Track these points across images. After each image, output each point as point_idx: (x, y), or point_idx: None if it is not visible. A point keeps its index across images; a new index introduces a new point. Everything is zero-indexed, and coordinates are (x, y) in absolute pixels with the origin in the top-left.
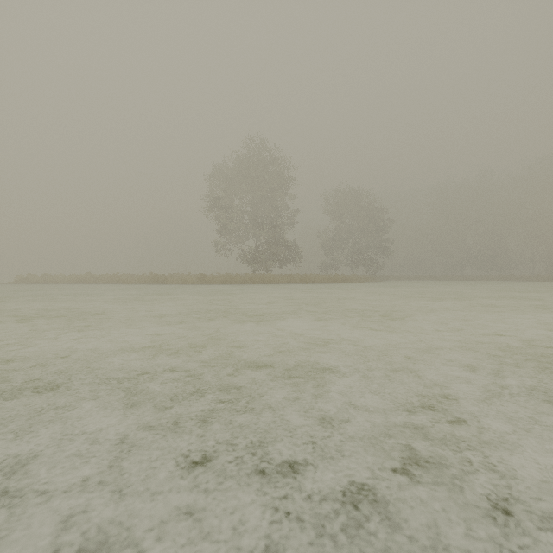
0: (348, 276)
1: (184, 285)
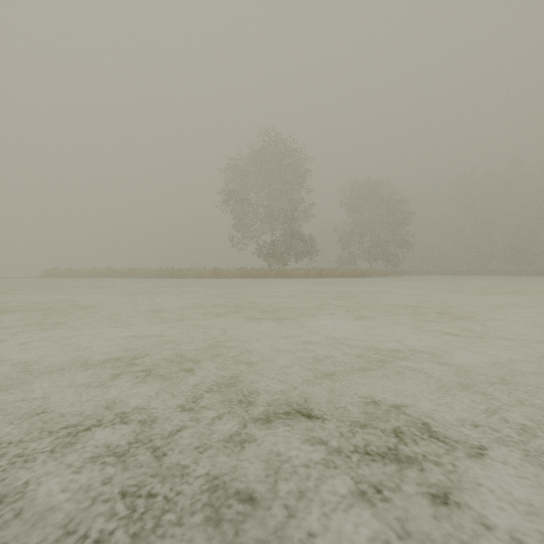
0: (367, 271)
1: (199, 279)
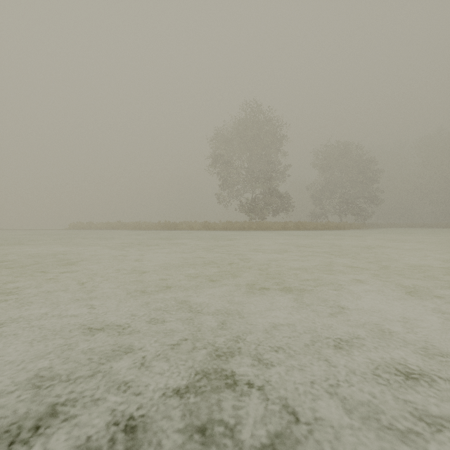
0: (340, 224)
1: (191, 231)
